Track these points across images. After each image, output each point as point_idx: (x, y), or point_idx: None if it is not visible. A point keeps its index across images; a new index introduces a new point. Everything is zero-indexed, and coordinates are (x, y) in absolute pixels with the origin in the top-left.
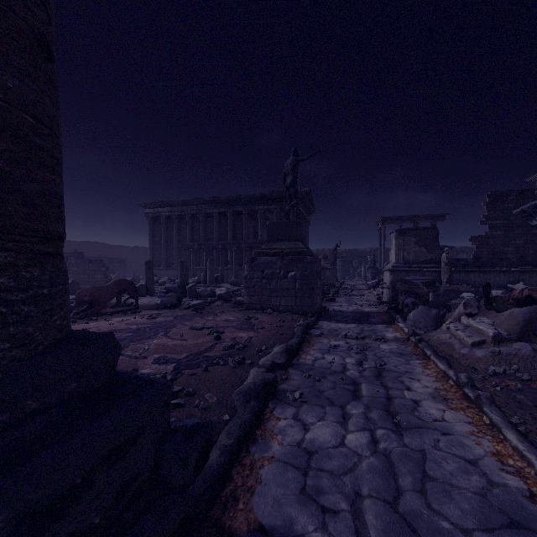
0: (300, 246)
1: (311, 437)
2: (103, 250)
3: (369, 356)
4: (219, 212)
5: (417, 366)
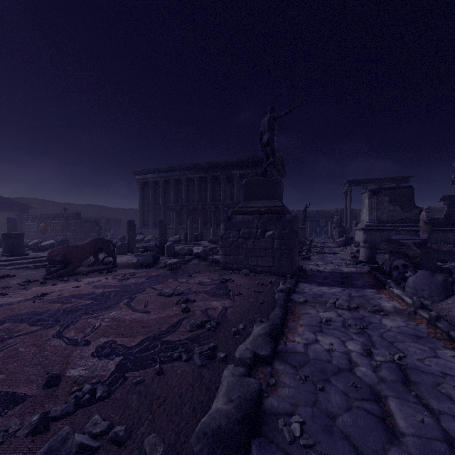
0: (278, 204)
1: None
2: (103, 212)
3: (375, 338)
4: (199, 177)
5: (453, 361)
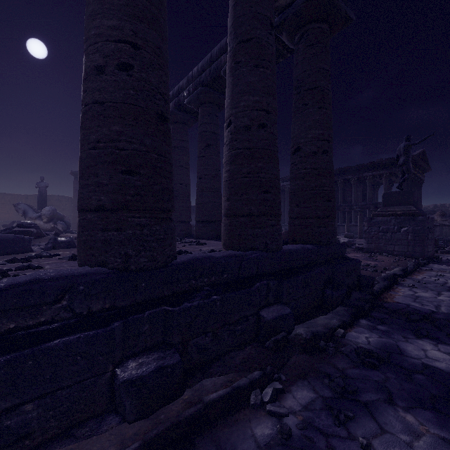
0: (412, 209)
1: (418, 294)
2: None
3: None
4: None
5: None
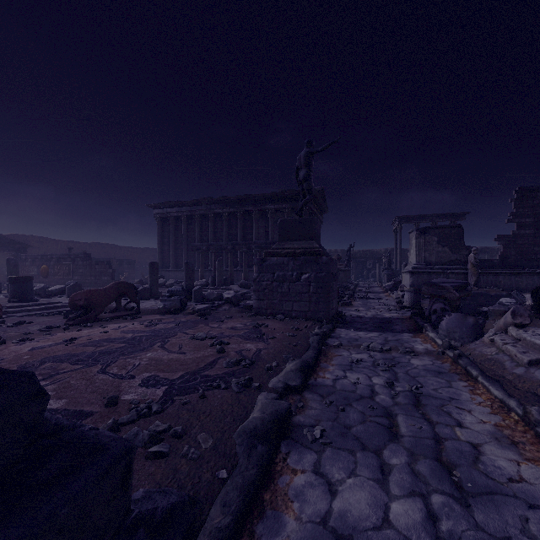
0: (315, 245)
1: (341, 507)
2: (113, 251)
3: (400, 374)
4: (228, 212)
5: (462, 390)
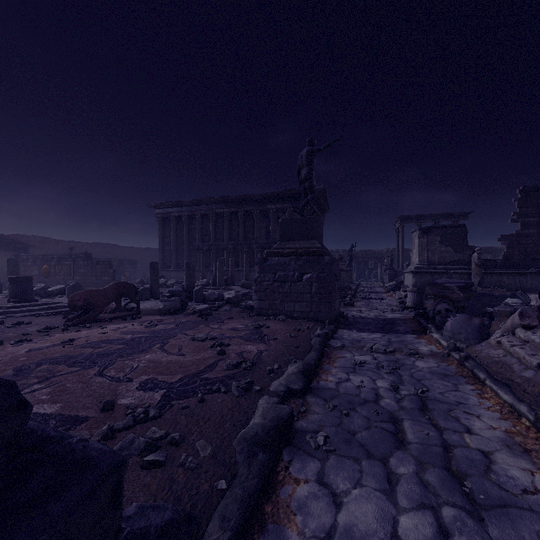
0: (317, 245)
1: (346, 521)
2: (115, 251)
3: (405, 377)
4: (230, 212)
5: (470, 393)
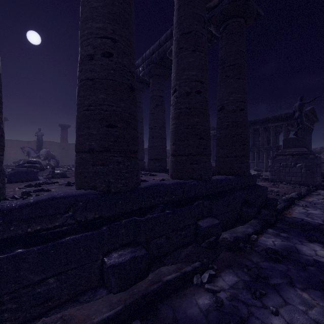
0: (305, 150)
1: (310, 212)
2: None
3: None
4: None
5: None
